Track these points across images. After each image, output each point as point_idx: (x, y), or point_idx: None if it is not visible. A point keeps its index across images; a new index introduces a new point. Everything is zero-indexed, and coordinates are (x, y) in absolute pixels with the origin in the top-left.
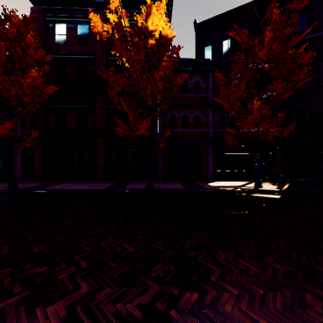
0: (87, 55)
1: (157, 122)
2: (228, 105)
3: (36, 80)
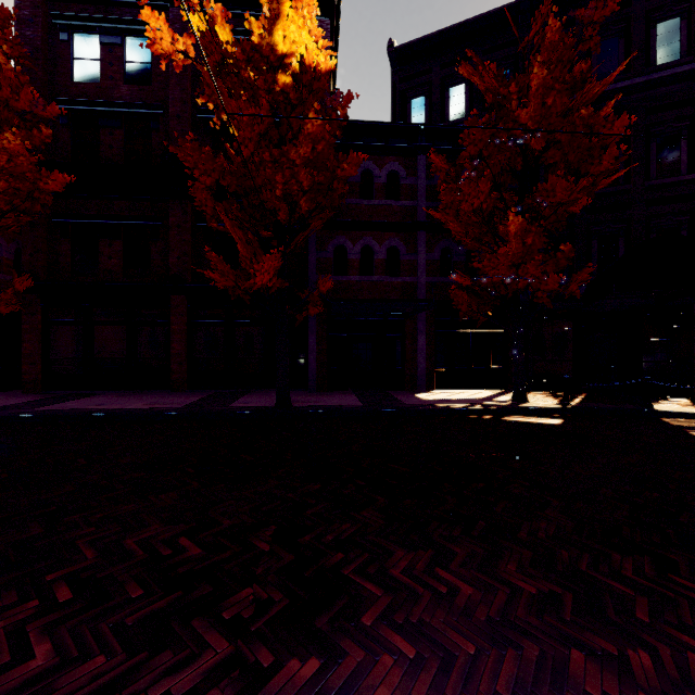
0: (148, 107)
1: (307, 260)
2: (457, 224)
3: (17, 159)
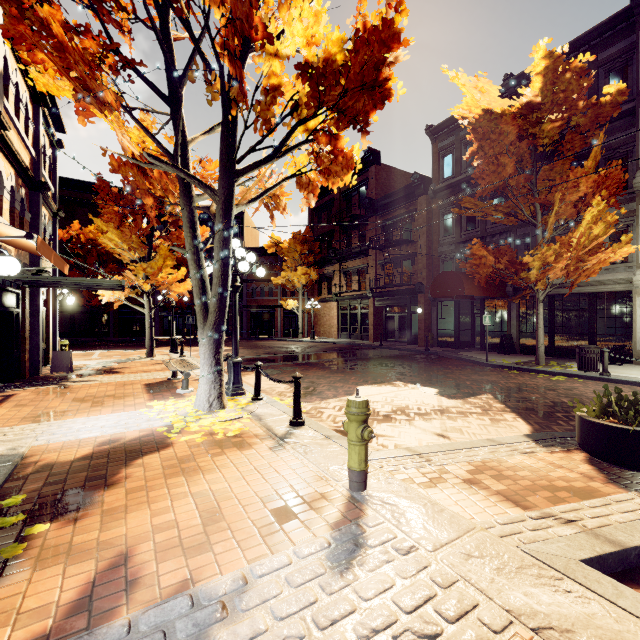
0: None
1: None
2: None
3: None
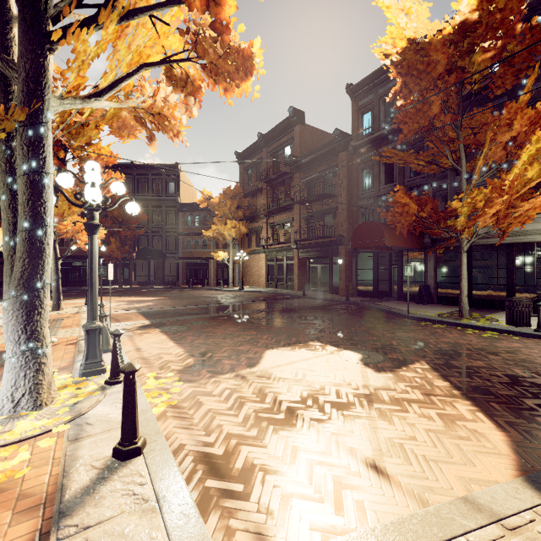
0: None
1: None
2: None
3: None
